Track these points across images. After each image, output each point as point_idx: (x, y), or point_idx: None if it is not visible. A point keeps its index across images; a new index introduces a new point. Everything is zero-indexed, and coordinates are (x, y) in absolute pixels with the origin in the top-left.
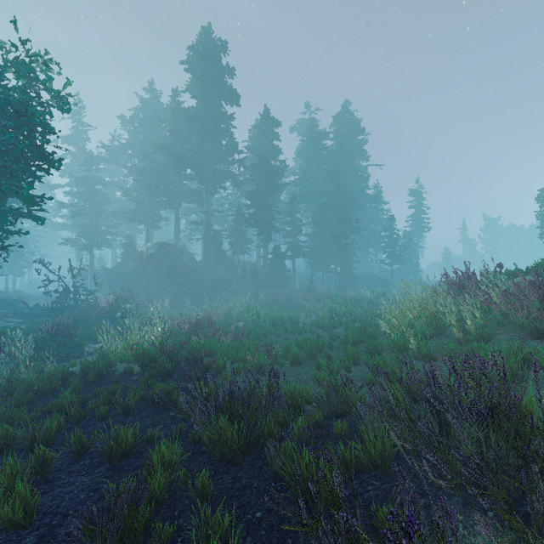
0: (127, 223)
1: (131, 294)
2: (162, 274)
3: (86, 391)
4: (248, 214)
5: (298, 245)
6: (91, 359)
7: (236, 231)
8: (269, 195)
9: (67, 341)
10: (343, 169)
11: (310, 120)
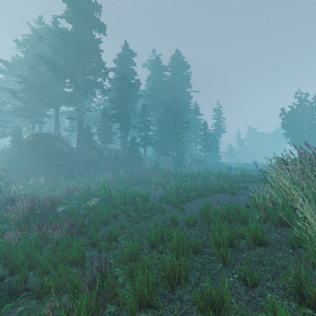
0: (21, 120)
1: (6, 173)
2: (42, 156)
3: None
4: (112, 114)
5: (148, 137)
6: None
7: (103, 126)
8: (128, 101)
9: None
10: (177, 90)
11: (156, 57)
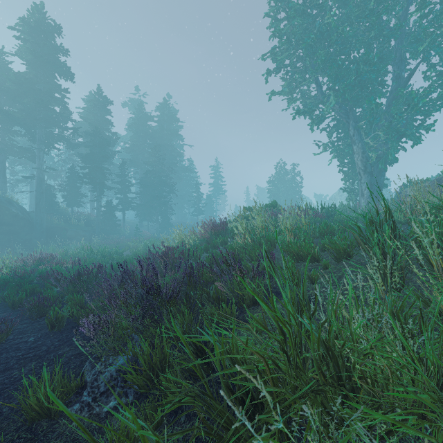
0: None
1: None
2: None
3: None
4: (82, 173)
5: (128, 200)
6: None
7: (70, 187)
8: (102, 160)
9: None
10: (164, 146)
11: (139, 103)
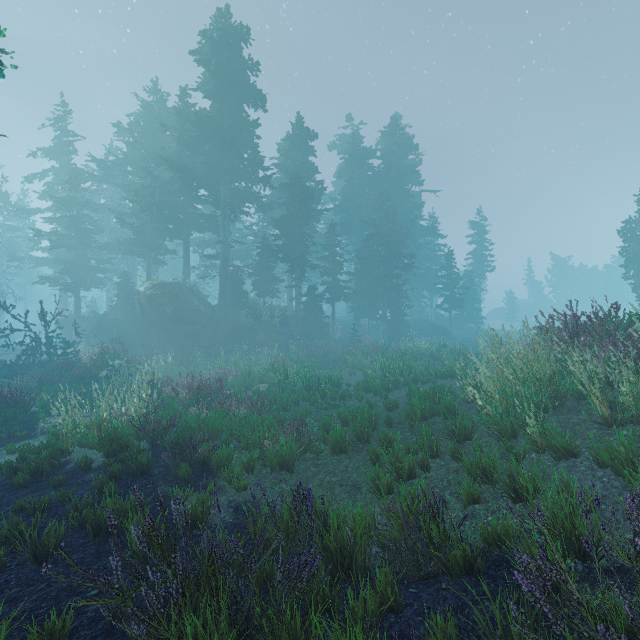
0: (124, 258)
1: (122, 347)
2: (166, 320)
3: (6, 501)
4: (276, 246)
5: (339, 285)
6: (43, 440)
7: (261, 267)
8: (303, 223)
9: (19, 412)
10: (393, 194)
11: (353, 134)
